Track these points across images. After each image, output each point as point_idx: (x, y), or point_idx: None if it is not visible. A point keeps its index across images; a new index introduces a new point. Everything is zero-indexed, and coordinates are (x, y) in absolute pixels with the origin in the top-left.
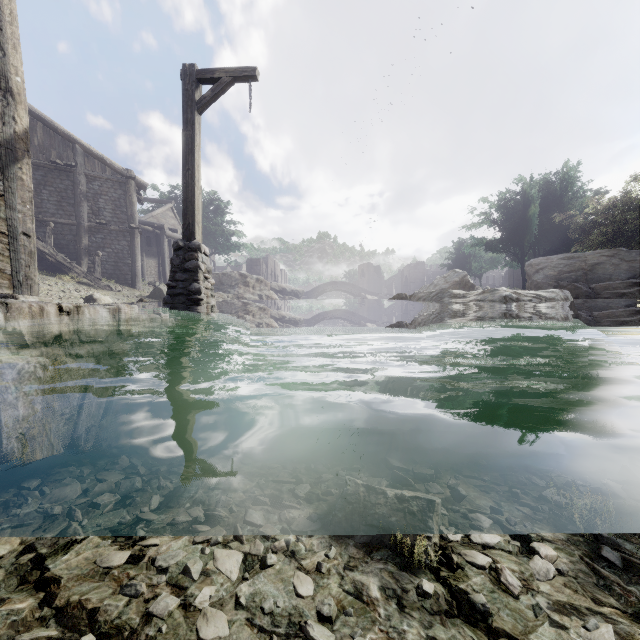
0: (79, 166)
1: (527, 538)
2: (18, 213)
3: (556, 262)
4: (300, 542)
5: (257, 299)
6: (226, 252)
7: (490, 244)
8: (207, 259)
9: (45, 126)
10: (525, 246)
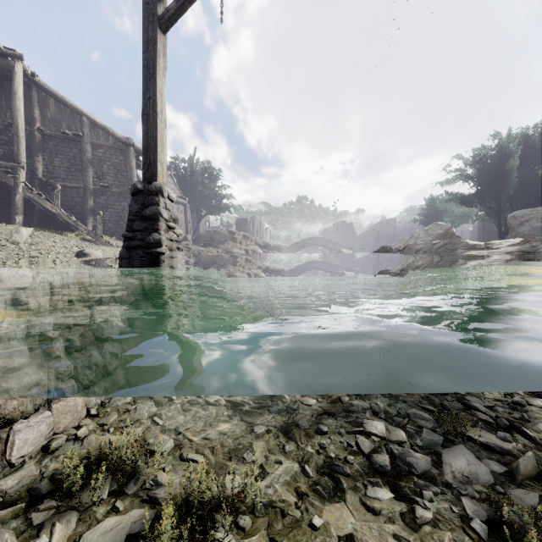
0: (85, 136)
1: None
2: None
3: None
4: None
5: (243, 253)
6: (218, 213)
7: (465, 199)
8: (173, 205)
9: (57, 101)
10: (502, 199)
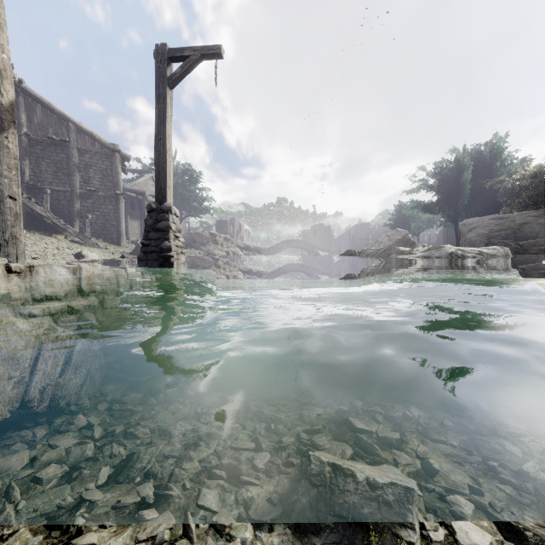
0: (72, 141)
1: (522, 537)
2: (4, 178)
3: (487, 222)
4: (258, 540)
5: (225, 255)
6: (198, 215)
7: (427, 206)
8: (177, 220)
9: (43, 107)
10: (458, 208)
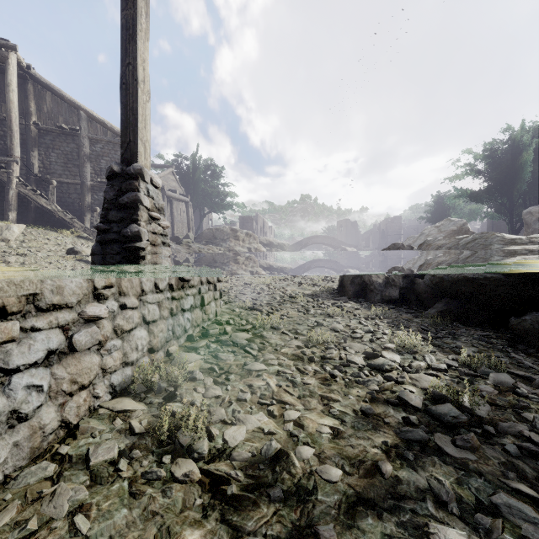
0: (83, 130)
1: None
2: None
3: None
4: None
5: (246, 251)
6: (221, 211)
7: (476, 195)
8: (157, 192)
9: (53, 95)
10: (515, 195)
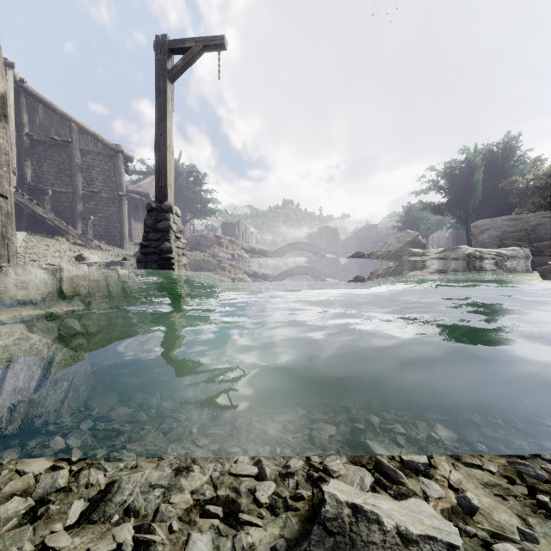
0: (74, 142)
1: None
2: None
3: (500, 223)
4: None
5: (230, 257)
6: (203, 217)
7: (437, 208)
8: (179, 220)
9: (45, 107)
10: (469, 209)
